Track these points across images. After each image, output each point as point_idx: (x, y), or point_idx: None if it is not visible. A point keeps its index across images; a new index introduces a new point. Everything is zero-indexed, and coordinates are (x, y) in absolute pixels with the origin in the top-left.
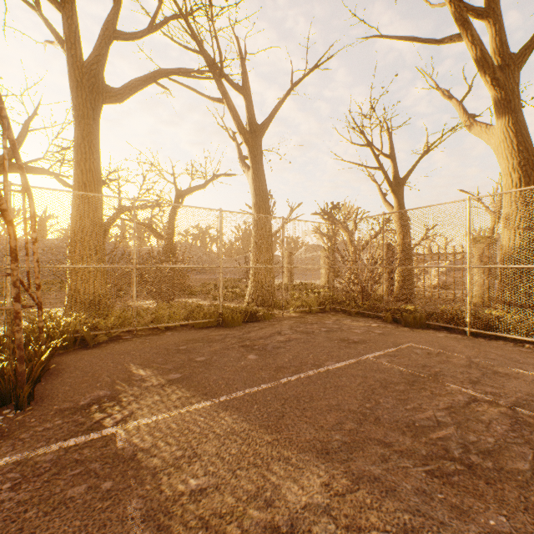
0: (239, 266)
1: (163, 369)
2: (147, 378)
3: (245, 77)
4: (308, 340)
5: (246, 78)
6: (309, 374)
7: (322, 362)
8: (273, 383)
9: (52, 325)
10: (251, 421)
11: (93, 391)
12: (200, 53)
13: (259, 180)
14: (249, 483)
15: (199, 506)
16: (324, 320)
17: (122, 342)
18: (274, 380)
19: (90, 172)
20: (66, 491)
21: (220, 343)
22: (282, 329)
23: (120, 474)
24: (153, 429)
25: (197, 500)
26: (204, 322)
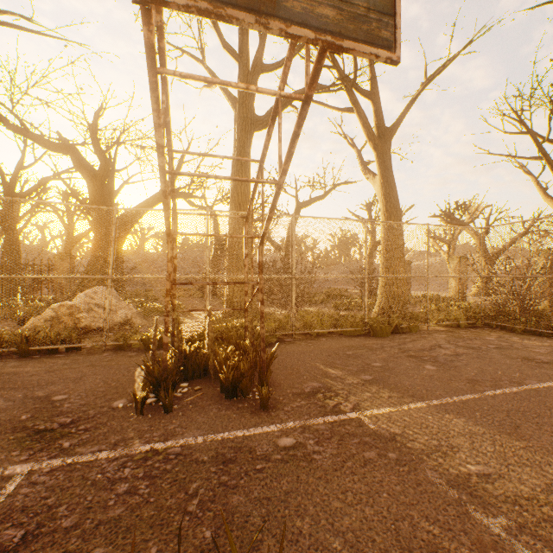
0: (383, 276)
1: (348, 370)
2: (342, 376)
3: (374, 81)
4: (481, 356)
5: (375, 82)
6: (513, 390)
7: (519, 380)
8: (477, 394)
9: (231, 326)
10: (485, 426)
11: (306, 382)
12: (334, 68)
13: (388, 186)
14: (531, 478)
15: (495, 486)
16: (482, 336)
17: (288, 344)
18: (475, 391)
19: (244, 194)
20: (361, 453)
21: (383, 351)
22: (438, 342)
23: (395, 449)
24: (389, 419)
25: (488, 481)
26: (351, 330)
